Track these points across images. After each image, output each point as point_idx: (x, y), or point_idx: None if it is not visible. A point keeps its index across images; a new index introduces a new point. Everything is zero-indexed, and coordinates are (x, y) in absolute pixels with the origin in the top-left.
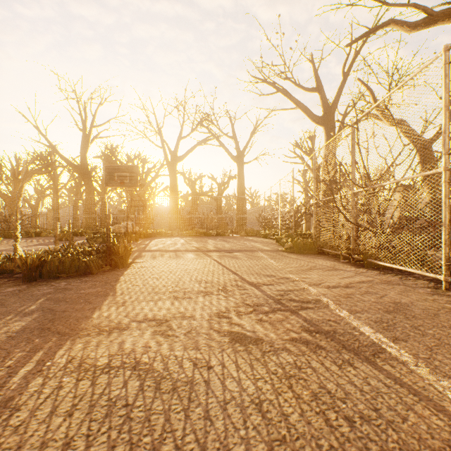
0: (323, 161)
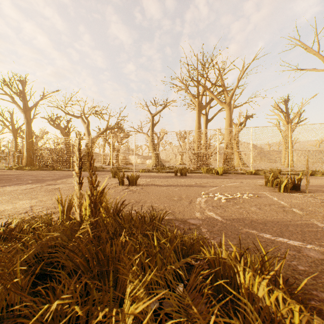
0: (26, 132)
